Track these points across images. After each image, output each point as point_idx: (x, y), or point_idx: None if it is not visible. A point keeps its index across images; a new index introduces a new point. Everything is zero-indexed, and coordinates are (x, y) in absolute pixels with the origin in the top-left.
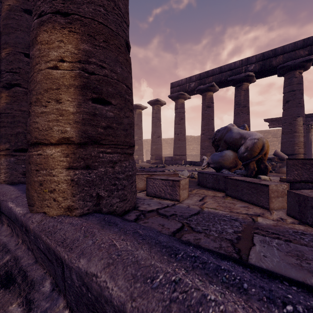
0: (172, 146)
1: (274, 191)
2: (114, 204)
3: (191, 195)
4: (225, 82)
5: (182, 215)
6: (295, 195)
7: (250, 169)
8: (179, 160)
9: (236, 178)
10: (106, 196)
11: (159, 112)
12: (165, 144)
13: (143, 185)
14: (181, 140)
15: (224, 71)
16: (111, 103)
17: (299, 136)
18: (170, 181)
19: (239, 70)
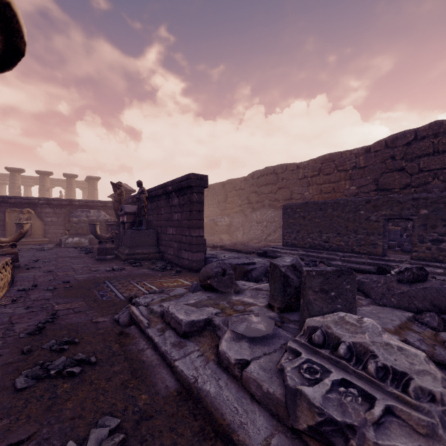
0: None
1: None
2: None
3: None
4: None
5: None
6: None
7: None
8: None
9: None
10: None
11: None
12: None
13: None
14: None
15: None
16: None
17: None
18: None
19: (0, 178)
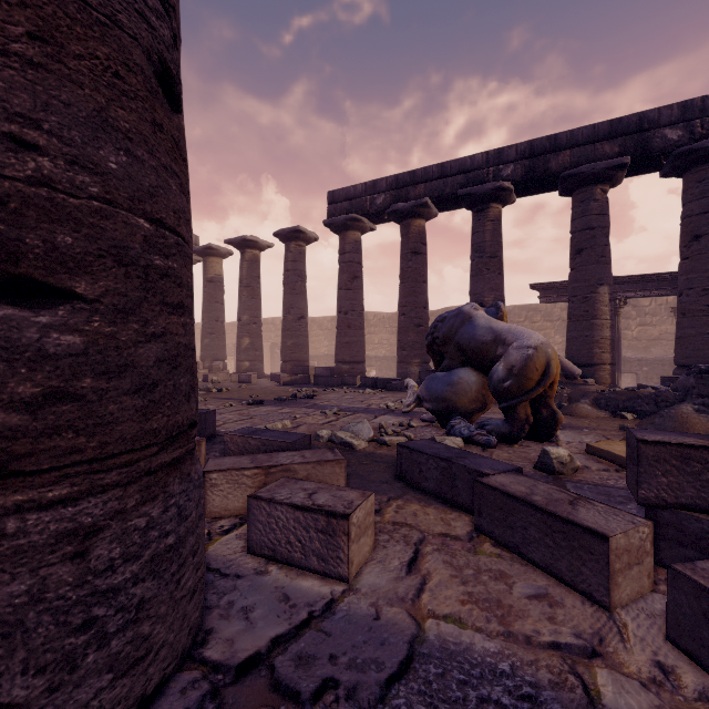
0: (333, 335)
1: (621, 552)
2: (85, 705)
3: (384, 536)
4: (451, 200)
5: (356, 686)
6: (697, 592)
7: (519, 420)
8: (348, 376)
9: (506, 485)
10: (38, 696)
11: (302, 258)
12: (316, 331)
13: (241, 499)
14: (354, 326)
15: (450, 174)
16: (75, 293)
17: (602, 327)
18: (321, 515)
19: (482, 174)
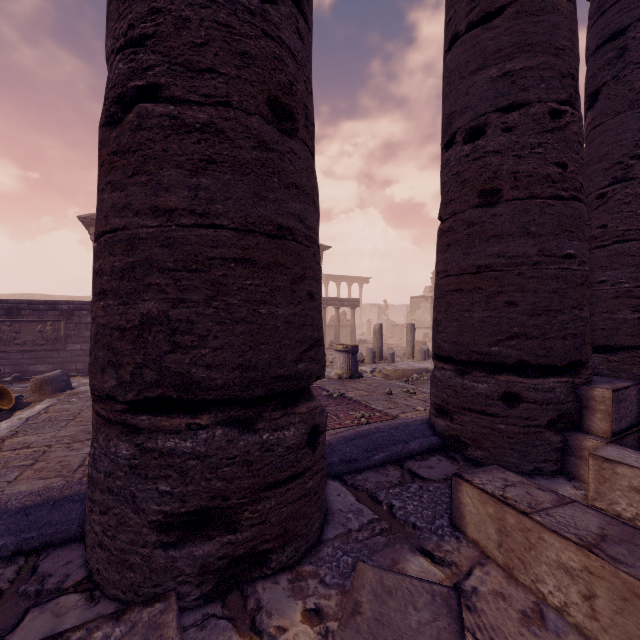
0: None
1: None
2: None
3: None
4: None
5: None
6: None
7: None
8: None
9: None
10: None
11: None
12: None
13: None
14: None
15: None
16: None
17: None
18: None
19: None
